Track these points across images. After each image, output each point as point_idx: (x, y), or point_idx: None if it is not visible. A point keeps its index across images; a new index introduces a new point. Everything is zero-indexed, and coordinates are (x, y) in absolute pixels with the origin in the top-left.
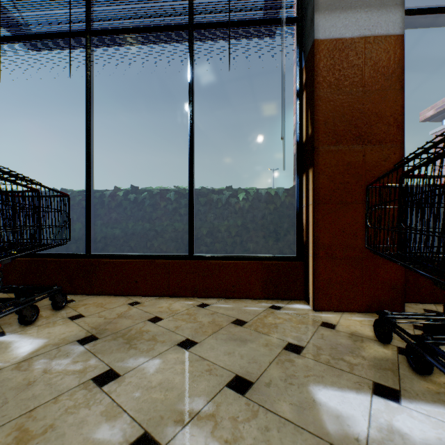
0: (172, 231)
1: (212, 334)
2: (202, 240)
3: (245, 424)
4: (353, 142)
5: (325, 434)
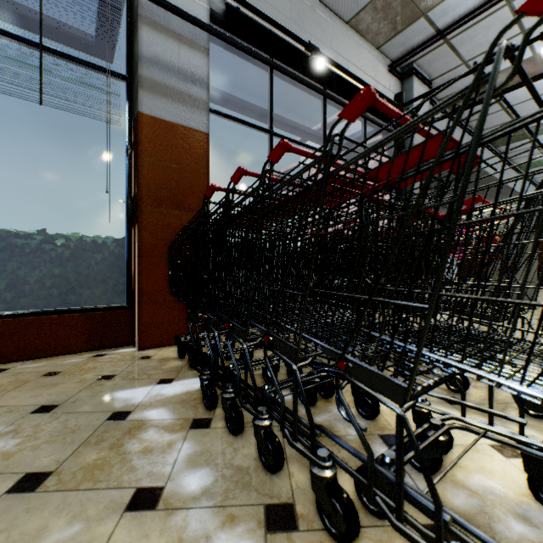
0: None
1: (14, 389)
2: None
3: (48, 424)
4: (172, 208)
5: (113, 409)
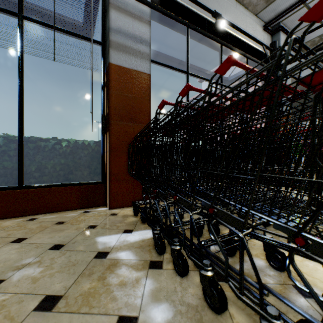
0: (1, 169)
1: (39, 232)
2: (31, 174)
3: (58, 258)
4: (129, 121)
5: (97, 249)
